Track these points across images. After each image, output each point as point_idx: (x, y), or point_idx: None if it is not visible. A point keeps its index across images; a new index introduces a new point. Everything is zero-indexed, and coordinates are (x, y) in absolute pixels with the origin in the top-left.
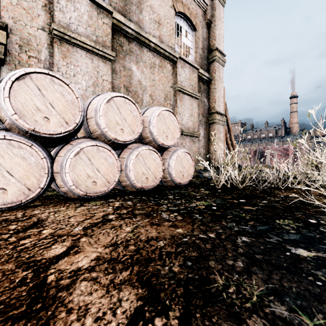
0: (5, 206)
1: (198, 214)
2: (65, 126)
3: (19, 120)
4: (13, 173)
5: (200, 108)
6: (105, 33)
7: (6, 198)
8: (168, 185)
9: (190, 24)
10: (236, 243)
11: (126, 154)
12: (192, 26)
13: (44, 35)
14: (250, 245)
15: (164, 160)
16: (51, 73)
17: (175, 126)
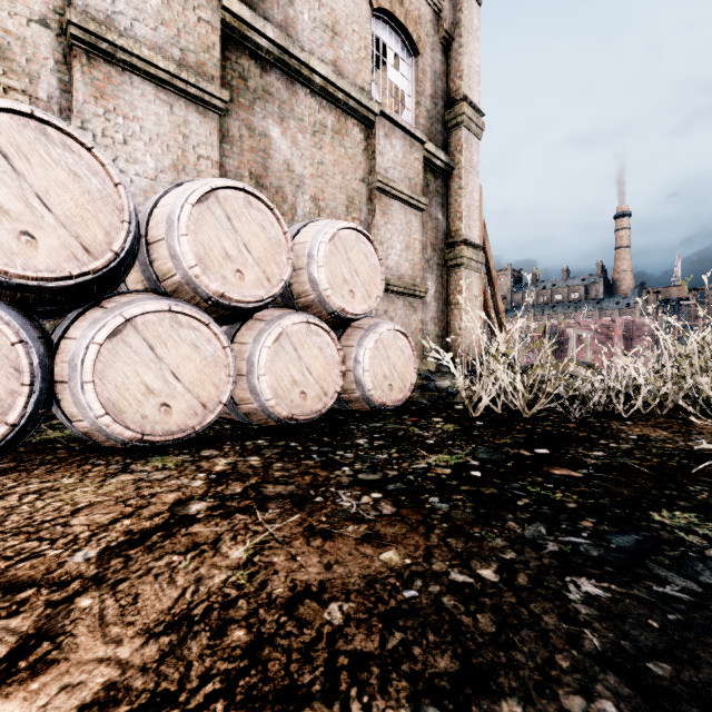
0: None
1: (438, 494)
2: (84, 257)
3: None
4: None
5: (429, 231)
6: (203, 44)
7: None
8: (356, 408)
9: (406, 39)
10: (570, 608)
11: (250, 334)
12: (409, 44)
13: (45, 37)
14: (614, 613)
15: (345, 349)
16: (41, 113)
17: (373, 268)
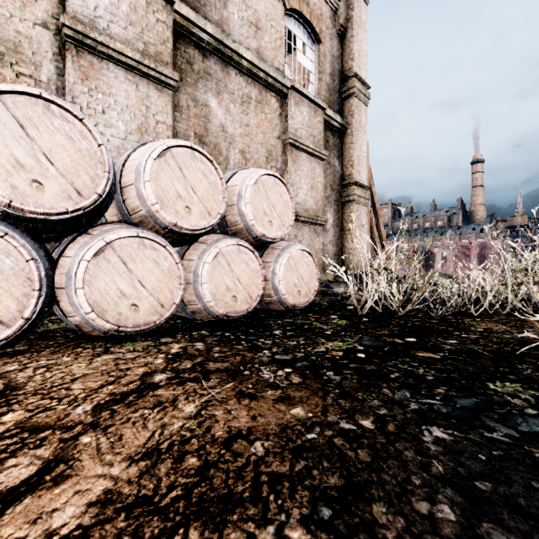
0: None
1: (333, 369)
2: (77, 198)
3: None
4: None
5: (328, 175)
6: (160, 38)
7: None
8: (273, 308)
9: (311, 31)
10: (423, 446)
11: (195, 254)
12: (313, 35)
13: (46, 36)
14: (454, 450)
15: (265, 264)
16: (47, 94)
17: (286, 204)
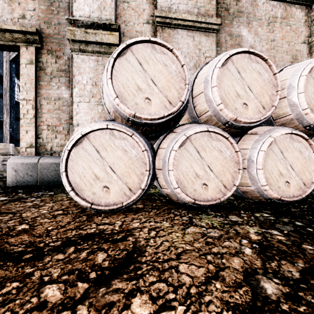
0: (107, 207)
1: None
2: (169, 106)
3: (120, 105)
4: (115, 169)
5: None
6: (207, 0)
7: (109, 198)
8: None
9: None
10: None
11: (247, 143)
12: None
13: (148, 28)
14: None
15: None
16: (153, 38)
17: None
